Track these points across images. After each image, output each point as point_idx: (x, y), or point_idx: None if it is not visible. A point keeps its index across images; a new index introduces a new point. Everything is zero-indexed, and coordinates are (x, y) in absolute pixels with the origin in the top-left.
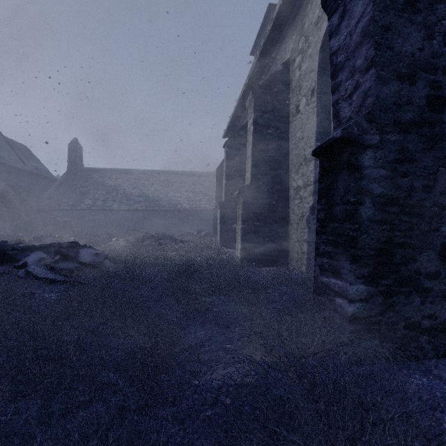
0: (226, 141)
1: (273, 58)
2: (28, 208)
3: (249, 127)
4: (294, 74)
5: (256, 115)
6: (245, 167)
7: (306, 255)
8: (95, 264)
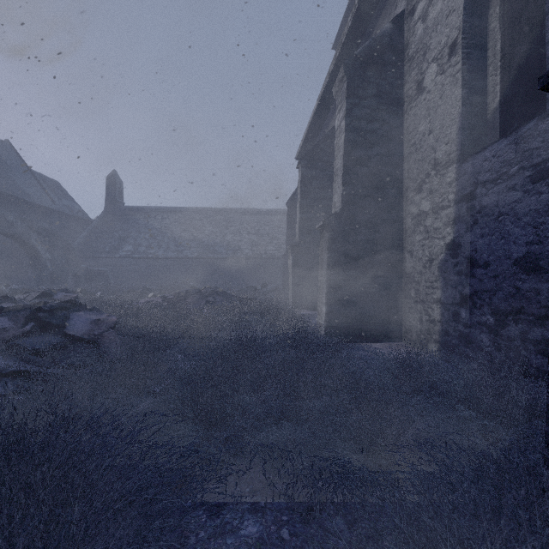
0: (301, 158)
1: (373, 23)
2: (54, 256)
3: (337, 125)
4: (413, 32)
5: (351, 102)
6: (328, 194)
7: (438, 325)
8: (91, 338)
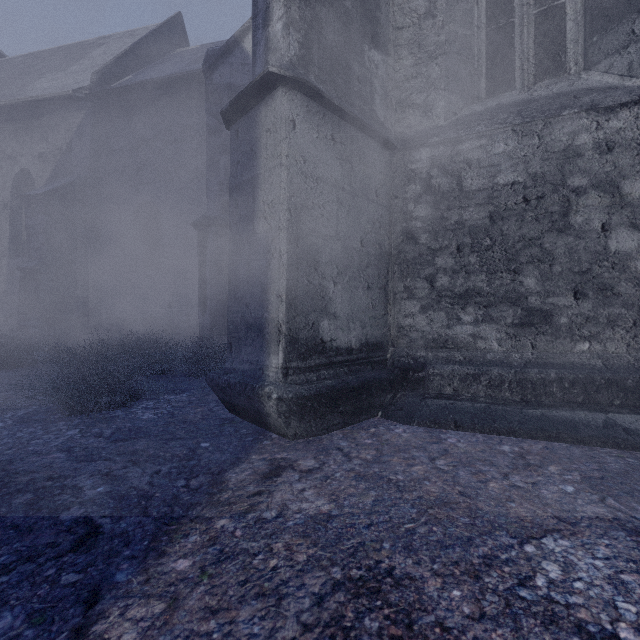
0: None
1: None
2: None
3: None
4: None
5: None
6: None
7: None
8: None
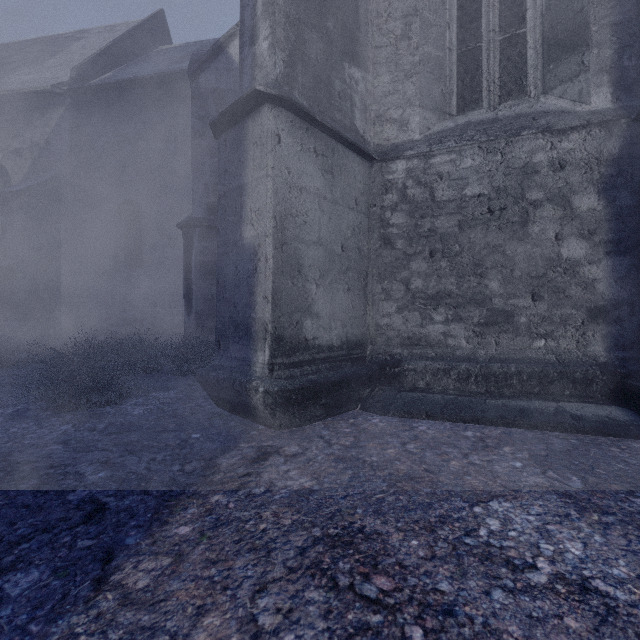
0: None
1: None
2: None
3: None
4: None
5: None
6: None
7: None
8: None
